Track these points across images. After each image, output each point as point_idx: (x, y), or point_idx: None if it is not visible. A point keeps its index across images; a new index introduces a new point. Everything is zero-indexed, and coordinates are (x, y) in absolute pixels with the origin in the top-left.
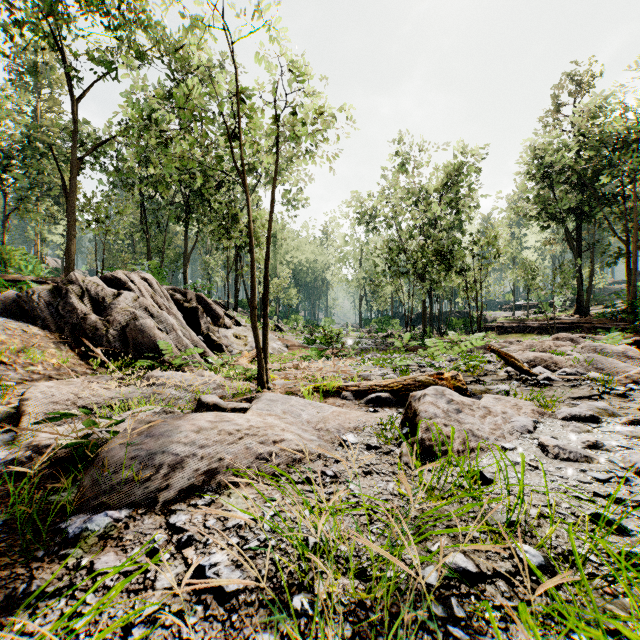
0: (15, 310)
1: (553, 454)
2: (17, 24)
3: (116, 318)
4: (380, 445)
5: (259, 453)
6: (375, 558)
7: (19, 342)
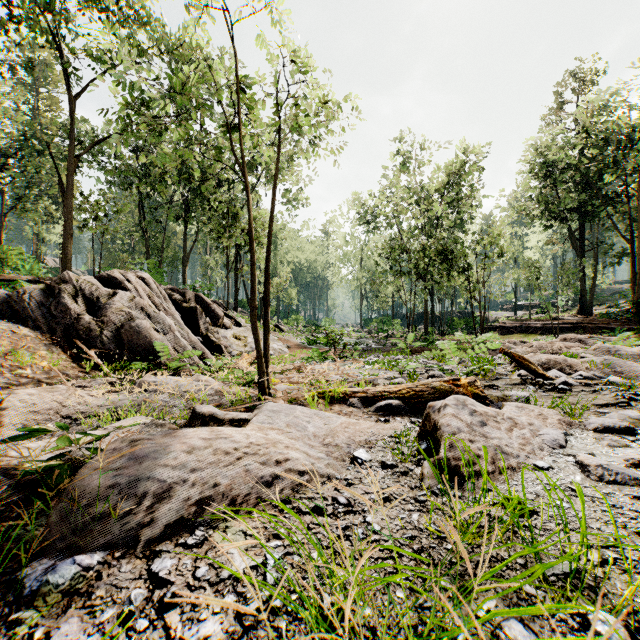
0: (5, 310)
1: (596, 475)
2: (13, 19)
3: (111, 319)
4: (396, 463)
5: (260, 476)
6: (415, 639)
7: (8, 344)
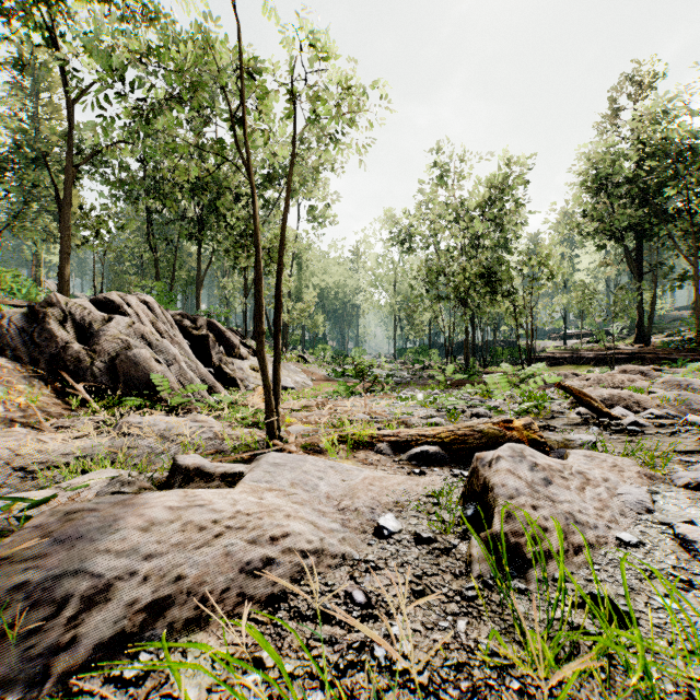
0: None
1: None
2: (3, 11)
3: (104, 347)
4: (434, 535)
5: (246, 561)
6: None
7: None
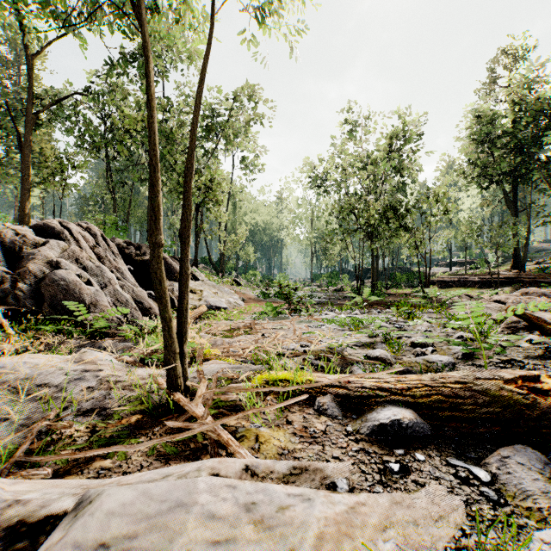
0: None
1: None
2: None
3: (32, 270)
4: None
5: None
6: None
7: None
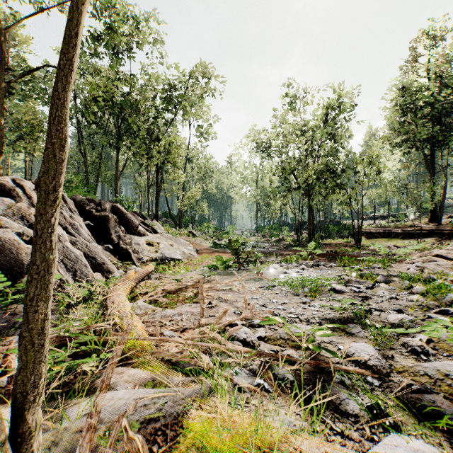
0: None
1: None
2: None
3: None
4: None
5: None
6: None
7: None
